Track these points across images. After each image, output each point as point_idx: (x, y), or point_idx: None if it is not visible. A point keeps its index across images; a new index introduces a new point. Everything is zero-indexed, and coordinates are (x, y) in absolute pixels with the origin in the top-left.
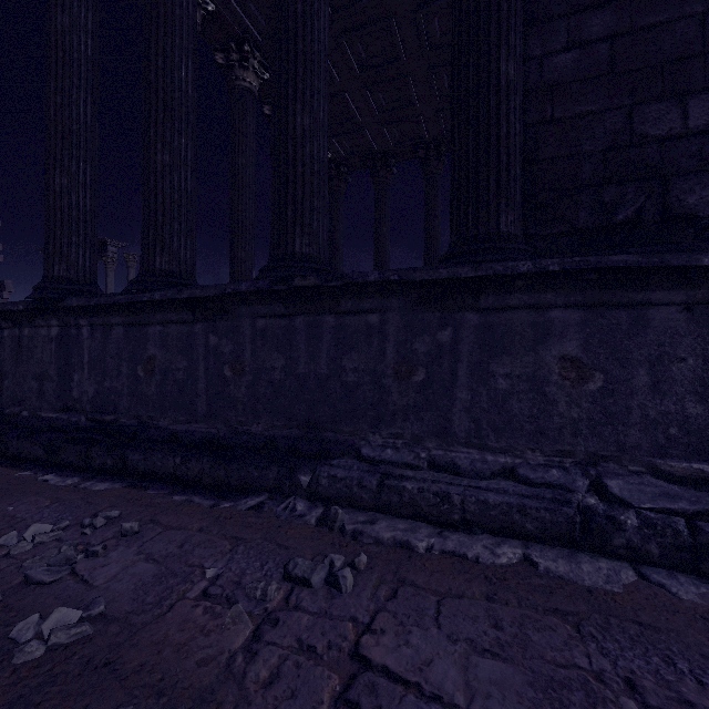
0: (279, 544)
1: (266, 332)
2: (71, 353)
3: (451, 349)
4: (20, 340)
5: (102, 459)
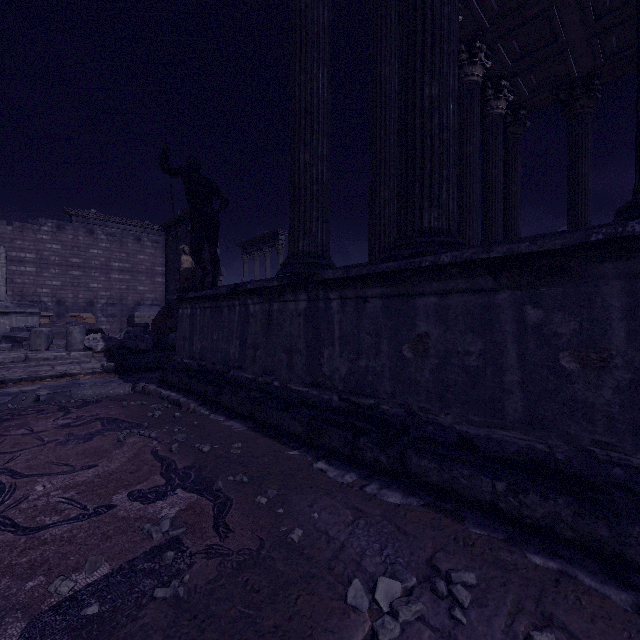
0: None
1: None
2: (320, 328)
3: None
4: (270, 314)
5: (373, 453)
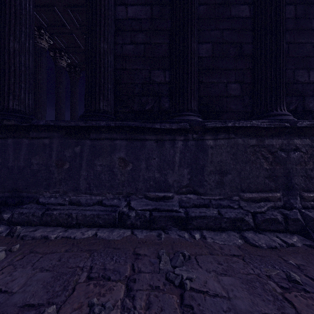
0: None
1: None
2: None
3: (80, 155)
4: None
5: None
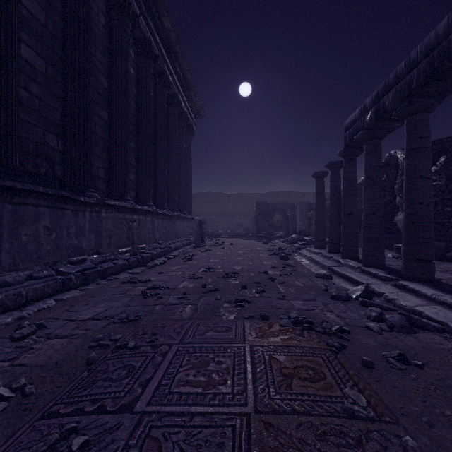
0: None
1: None
2: None
3: None
4: None
5: None
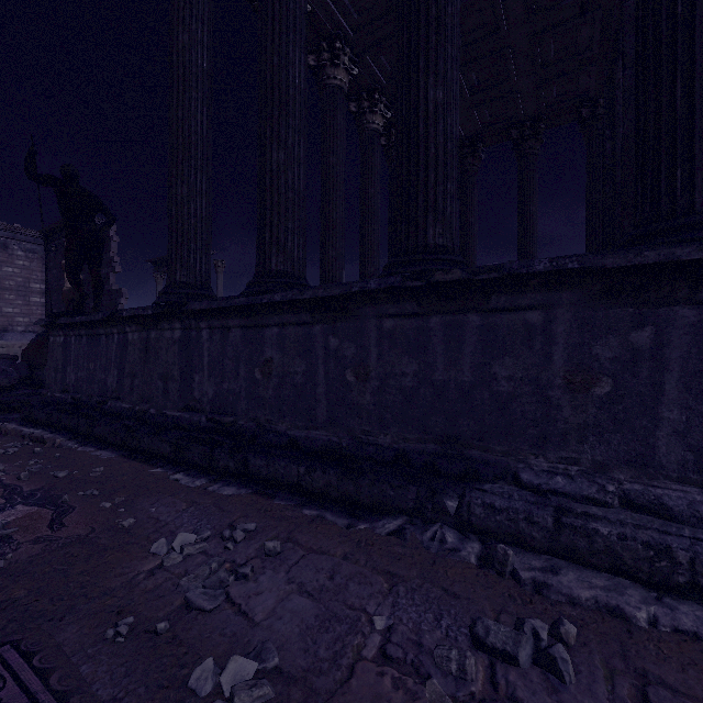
0: (445, 589)
1: (394, 334)
2: (192, 355)
3: (652, 354)
4: (148, 342)
5: (225, 461)
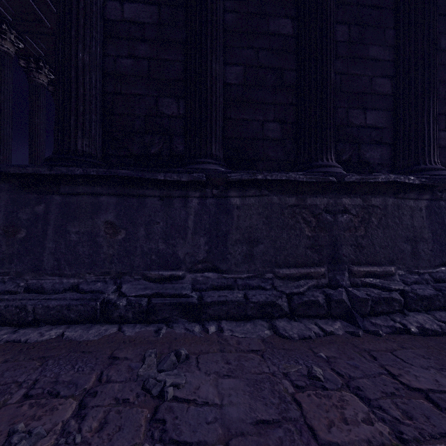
0: None
1: None
2: None
3: (44, 217)
4: None
5: None
